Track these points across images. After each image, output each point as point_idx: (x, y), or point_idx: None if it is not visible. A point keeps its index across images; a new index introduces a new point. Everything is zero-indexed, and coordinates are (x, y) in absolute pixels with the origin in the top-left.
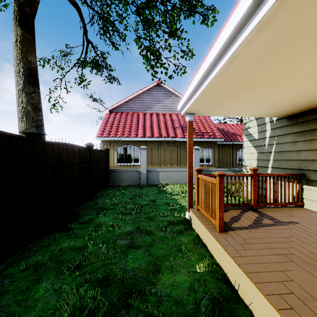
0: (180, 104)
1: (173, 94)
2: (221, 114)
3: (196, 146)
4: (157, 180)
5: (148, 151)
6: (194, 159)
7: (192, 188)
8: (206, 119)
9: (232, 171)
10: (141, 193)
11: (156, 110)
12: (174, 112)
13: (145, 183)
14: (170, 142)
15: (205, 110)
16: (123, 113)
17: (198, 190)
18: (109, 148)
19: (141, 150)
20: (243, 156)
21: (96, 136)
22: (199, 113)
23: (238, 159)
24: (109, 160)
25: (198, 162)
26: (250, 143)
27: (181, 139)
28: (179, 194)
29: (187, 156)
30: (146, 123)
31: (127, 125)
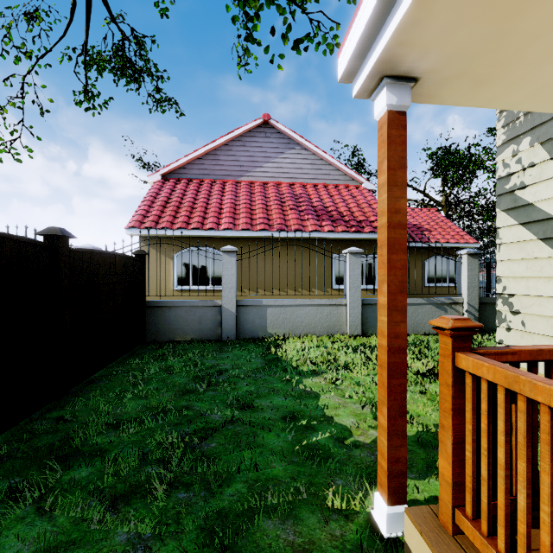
0: (354, 30)
1: (296, 144)
2: (521, 87)
3: (354, 248)
4: (263, 327)
5: (243, 260)
6: (349, 278)
7: (405, 399)
8: (364, 195)
9: (433, 305)
10: (218, 370)
11: (261, 175)
12: (299, 180)
13: (233, 335)
14: (291, 241)
15: (480, 45)
16: (192, 180)
17: (457, 434)
18: (144, 251)
19: (224, 255)
20: (499, 269)
21: (127, 227)
22: (435, 80)
23: (427, 278)
24: (144, 279)
25: (359, 284)
26: (527, 232)
27: (314, 234)
28: (321, 373)
29: (383, 264)
30: (241, 201)
31: (199, 204)
